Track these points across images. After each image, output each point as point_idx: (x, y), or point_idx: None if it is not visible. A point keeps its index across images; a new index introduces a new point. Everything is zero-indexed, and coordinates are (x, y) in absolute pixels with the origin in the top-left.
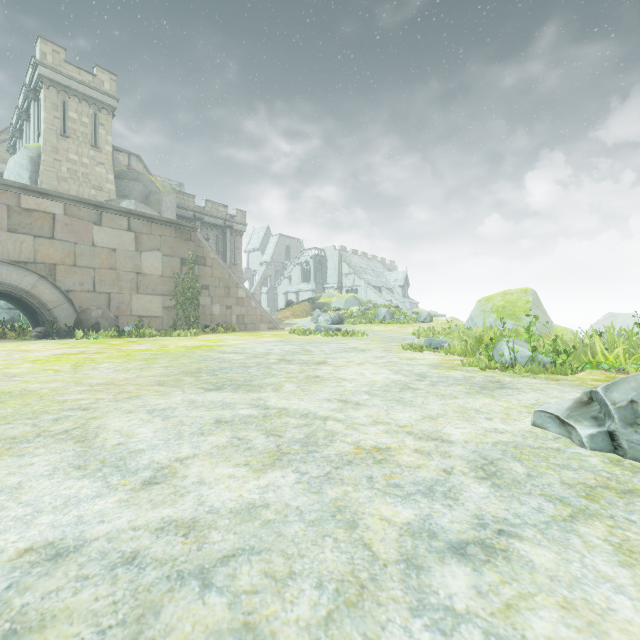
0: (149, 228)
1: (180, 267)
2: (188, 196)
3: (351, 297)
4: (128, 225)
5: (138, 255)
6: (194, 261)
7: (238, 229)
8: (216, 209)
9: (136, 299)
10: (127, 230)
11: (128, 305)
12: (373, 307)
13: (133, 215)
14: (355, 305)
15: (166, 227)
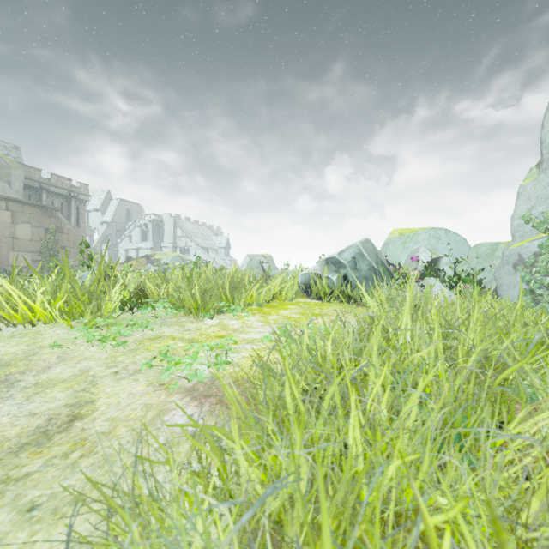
0: (22, 208)
1: (45, 234)
2: (34, 169)
3: (176, 256)
4: (6, 206)
5: (14, 226)
6: (55, 230)
7: (82, 199)
8: (61, 181)
9: (12, 255)
10: (6, 210)
11: (6, 258)
12: (190, 263)
13: (10, 200)
14: (179, 261)
15: (34, 208)
